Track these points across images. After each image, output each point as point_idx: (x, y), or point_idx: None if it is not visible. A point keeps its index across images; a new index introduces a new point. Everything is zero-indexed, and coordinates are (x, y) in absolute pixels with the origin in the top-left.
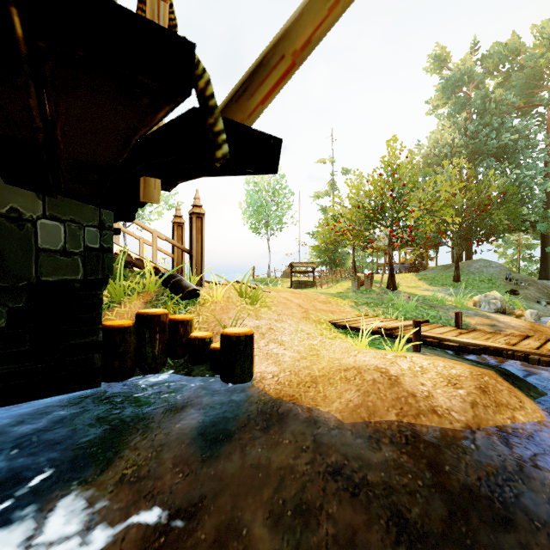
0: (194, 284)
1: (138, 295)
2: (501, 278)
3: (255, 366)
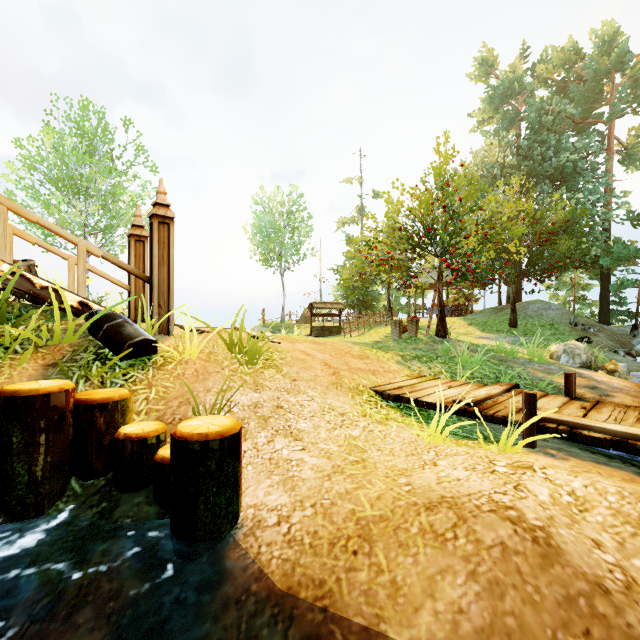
0: (153, 330)
1: (35, 351)
2: (564, 322)
3: (246, 489)
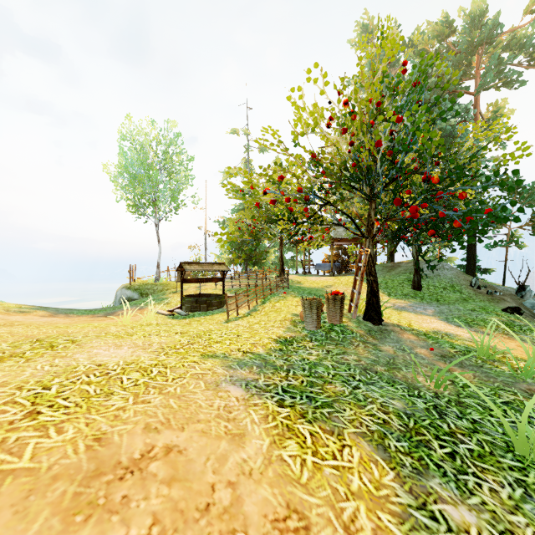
0: None
1: None
2: (464, 283)
3: None
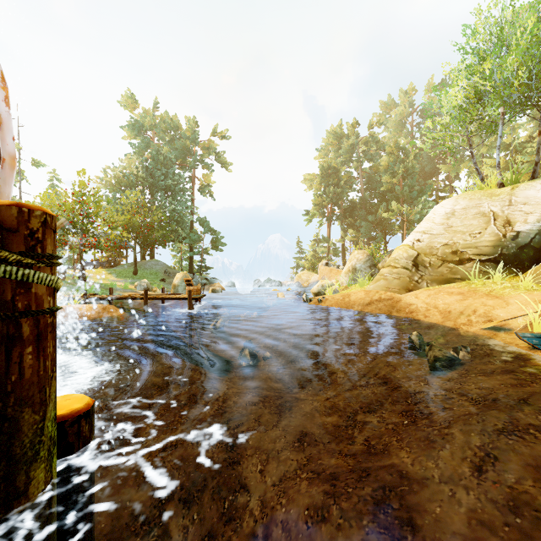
0: None
1: None
2: (162, 272)
3: None
